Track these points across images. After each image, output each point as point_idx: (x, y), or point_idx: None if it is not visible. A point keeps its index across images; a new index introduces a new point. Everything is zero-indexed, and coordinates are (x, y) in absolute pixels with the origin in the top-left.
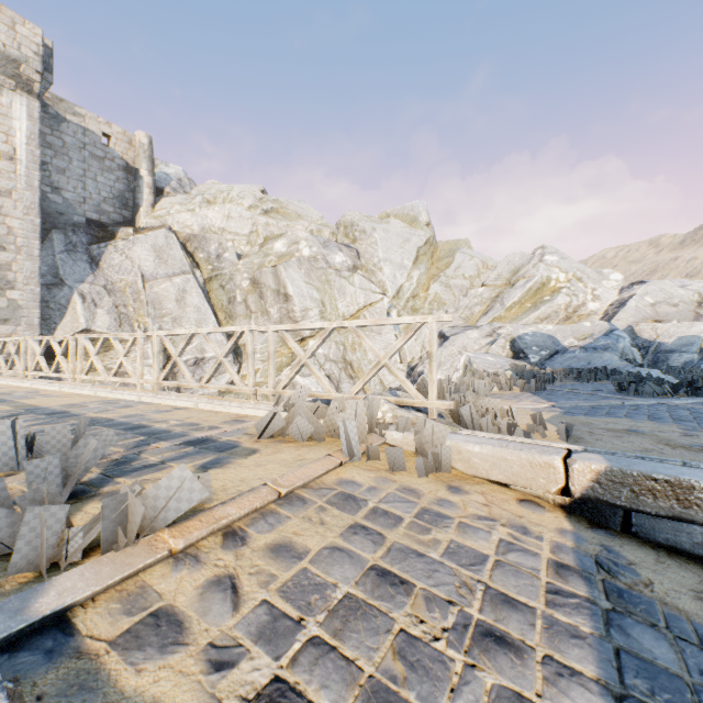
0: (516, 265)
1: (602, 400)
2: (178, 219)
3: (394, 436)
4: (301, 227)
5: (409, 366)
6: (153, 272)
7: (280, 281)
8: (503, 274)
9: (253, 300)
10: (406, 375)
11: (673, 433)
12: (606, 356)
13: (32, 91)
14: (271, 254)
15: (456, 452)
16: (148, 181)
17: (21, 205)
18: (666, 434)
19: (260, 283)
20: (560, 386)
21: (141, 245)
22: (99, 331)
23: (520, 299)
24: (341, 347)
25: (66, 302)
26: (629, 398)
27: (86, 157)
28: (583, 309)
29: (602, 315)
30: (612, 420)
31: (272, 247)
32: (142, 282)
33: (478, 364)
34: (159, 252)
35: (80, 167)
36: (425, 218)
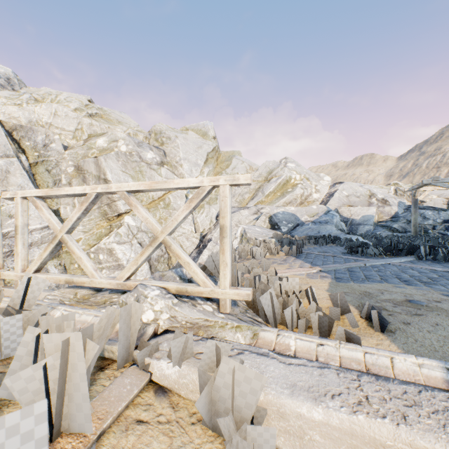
0: (271, 168)
1: (349, 262)
2: (4, 110)
3: (165, 371)
4: (120, 130)
5: (201, 235)
6: None
7: (101, 169)
8: (263, 173)
9: (77, 183)
10: (200, 241)
11: (448, 302)
12: (328, 227)
13: None
14: (94, 147)
15: (276, 414)
16: None
17: None
18: (446, 305)
19: (84, 170)
20: (308, 249)
21: None
22: None
23: (274, 190)
24: None
25: None
26: (363, 259)
27: None
28: (310, 197)
29: (320, 202)
30: (380, 286)
31: (95, 142)
32: None
33: (251, 233)
34: None
35: None
36: (213, 133)
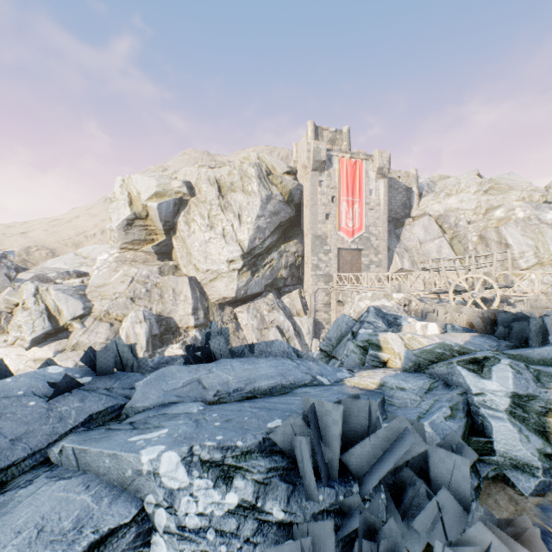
0: None
1: None
2: (431, 208)
3: None
4: (513, 197)
5: None
6: (423, 239)
7: (501, 236)
8: None
9: (480, 248)
10: None
11: None
12: None
13: (384, 176)
14: (492, 219)
15: None
16: (416, 192)
17: (381, 222)
18: None
19: (485, 238)
20: None
21: (416, 226)
22: (405, 269)
23: None
24: None
25: (391, 257)
26: None
27: (391, 191)
28: None
29: None
30: None
31: (493, 215)
32: (419, 245)
33: None
34: (425, 228)
35: (389, 196)
36: None
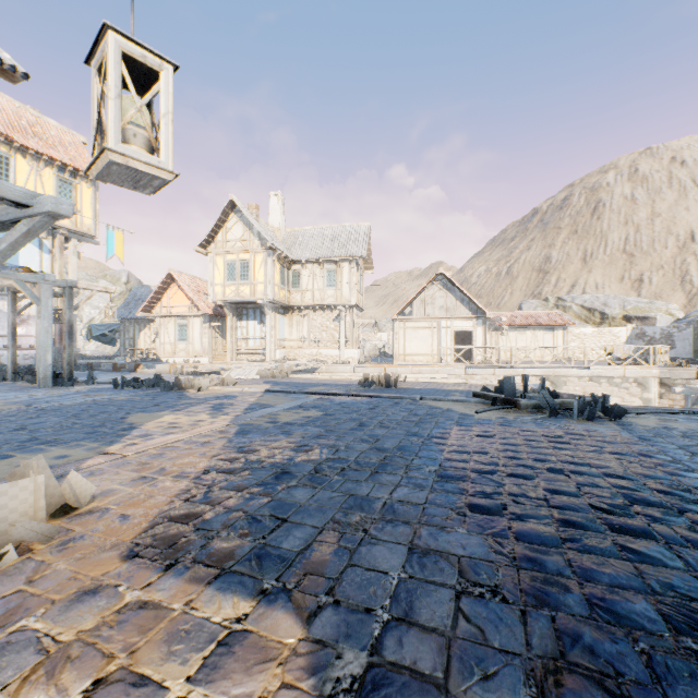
0: None
1: None
2: None
3: None
4: None
5: None
6: None
7: None
8: None
9: None
10: None
11: None
12: None
13: None
14: None
15: None
16: None
17: None
18: None
19: None
20: None
21: None
22: None
23: None
24: None
25: None
26: None
27: None
28: None
29: None
30: None
31: None
32: None
33: None
34: None
35: None
36: (125, 279)
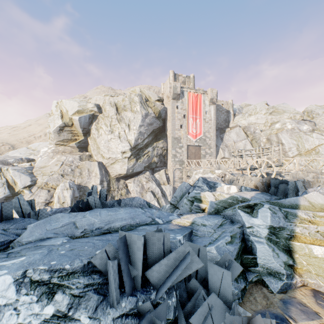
0: None
1: None
2: (240, 122)
3: None
4: (285, 117)
5: None
6: (236, 140)
7: (278, 139)
8: None
9: (267, 145)
10: None
11: None
12: None
13: (214, 103)
14: (274, 129)
15: None
16: (232, 113)
17: (212, 130)
18: None
19: (270, 140)
20: None
21: (232, 133)
22: (226, 157)
23: None
24: (306, 161)
25: (218, 150)
26: None
27: (218, 112)
28: None
29: None
30: None
31: (274, 126)
32: (233, 143)
33: None
34: (237, 134)
35: (217, 115)
36: None
